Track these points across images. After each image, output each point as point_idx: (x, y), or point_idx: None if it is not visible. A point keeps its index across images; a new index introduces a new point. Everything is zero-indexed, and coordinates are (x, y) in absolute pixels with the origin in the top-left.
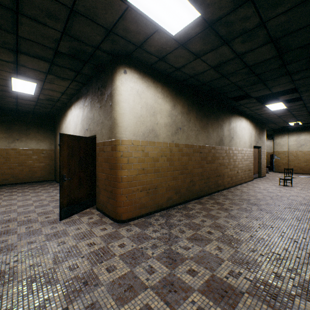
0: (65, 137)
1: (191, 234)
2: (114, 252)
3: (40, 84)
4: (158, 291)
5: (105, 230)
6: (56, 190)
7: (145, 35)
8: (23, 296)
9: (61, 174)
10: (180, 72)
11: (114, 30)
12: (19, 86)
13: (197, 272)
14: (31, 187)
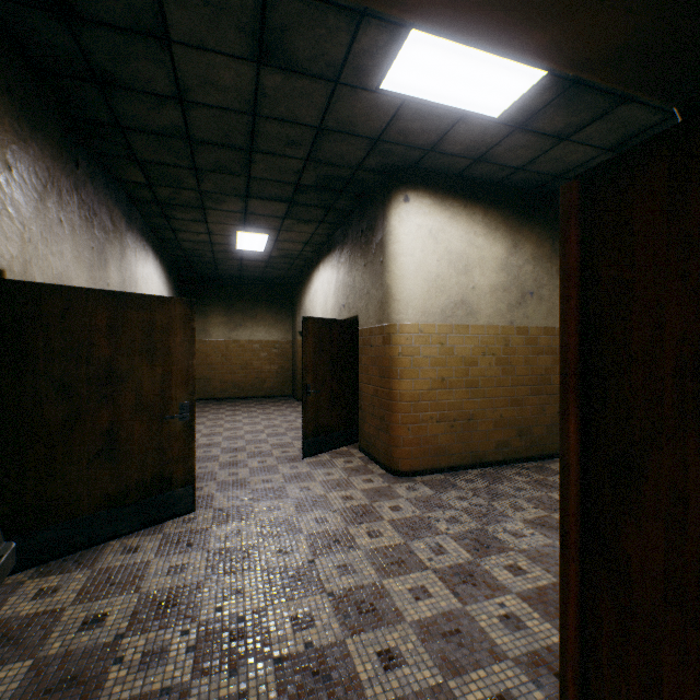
0: (310, 322)
1: (535, 515)
2: (382, 515)
3: (273, 234)
4: (444, 577)
5: (371, 482)
6: (296, 413)
7: (438, 131)
8: (263, 536)
9: (304, 382)
10: (527, 174)
11: (384, 138)
12: (246, 242)
13: (526, 572)
14: (259, 405)
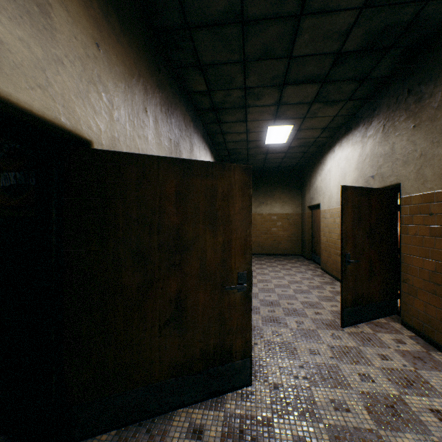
0: (348, 191)
1: None
2: None
3: (297, 124)
4: None
5: None
6: (310, 271)
7: None
8: None
9: (342, 251)
10: None
11: None
12: (272, 136)
13: None
14: (277, 261)
